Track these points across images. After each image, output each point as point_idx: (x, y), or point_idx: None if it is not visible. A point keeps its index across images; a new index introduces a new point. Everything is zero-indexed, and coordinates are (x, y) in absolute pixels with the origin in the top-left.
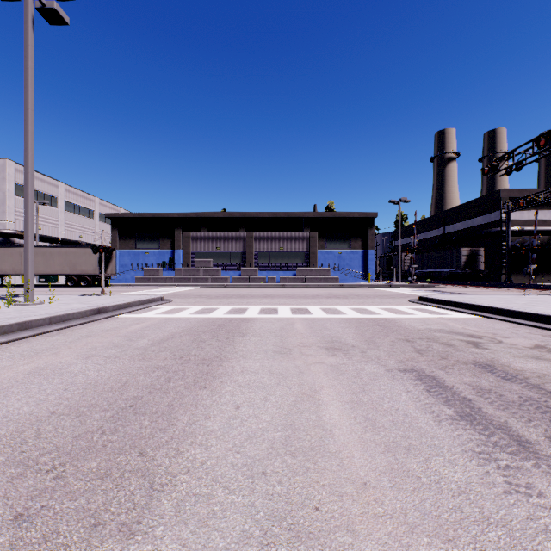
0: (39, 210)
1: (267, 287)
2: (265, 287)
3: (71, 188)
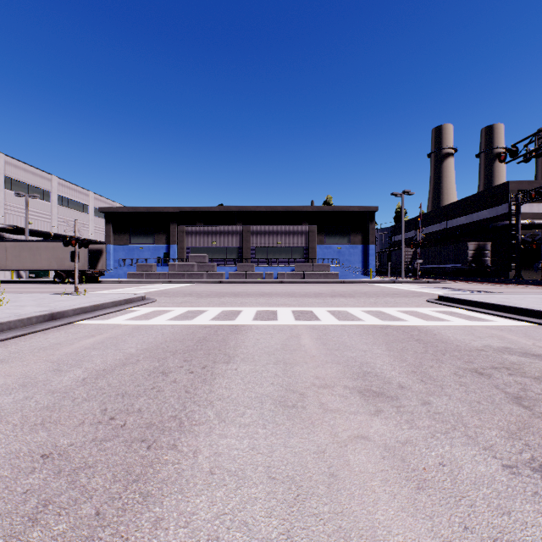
0: (30, 204)
1: (264, 283)
2: (262, 284)
3: (64, 181)
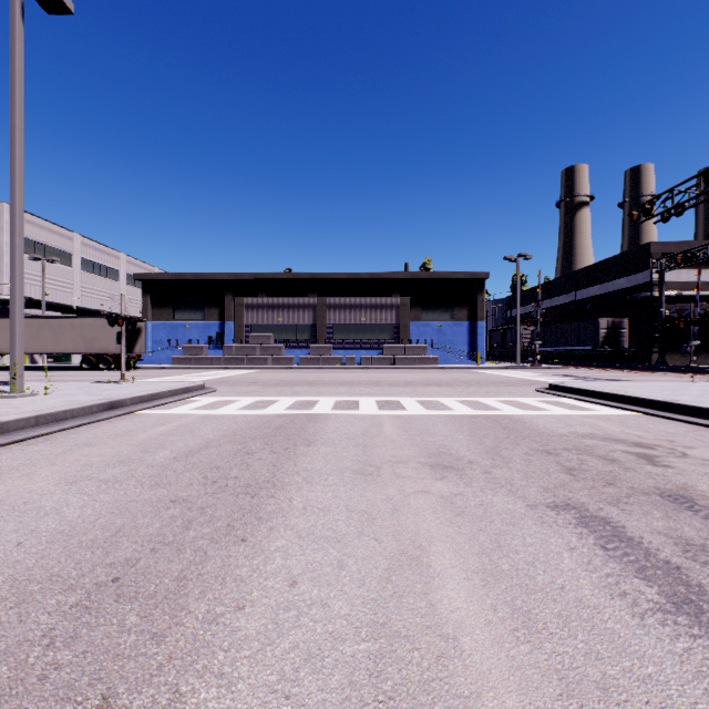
0: (47, 270)
1: (344, 370)
2: (342, 371)
3: (89, 241)
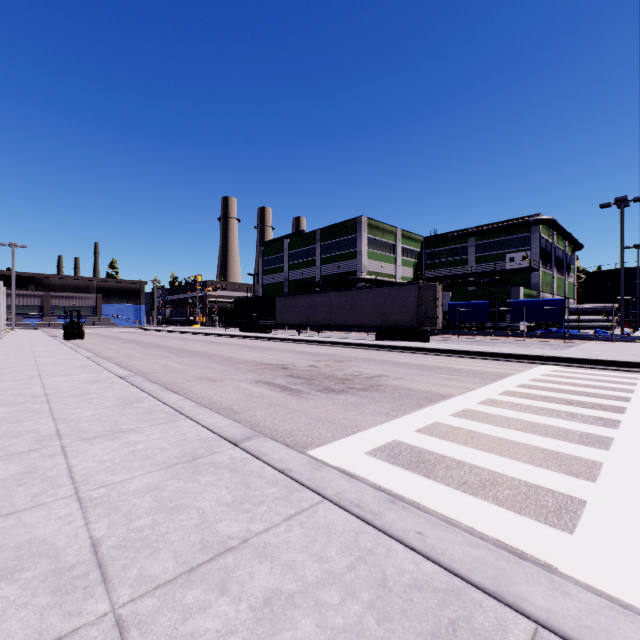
0: None
1: None
2: None
3: None
